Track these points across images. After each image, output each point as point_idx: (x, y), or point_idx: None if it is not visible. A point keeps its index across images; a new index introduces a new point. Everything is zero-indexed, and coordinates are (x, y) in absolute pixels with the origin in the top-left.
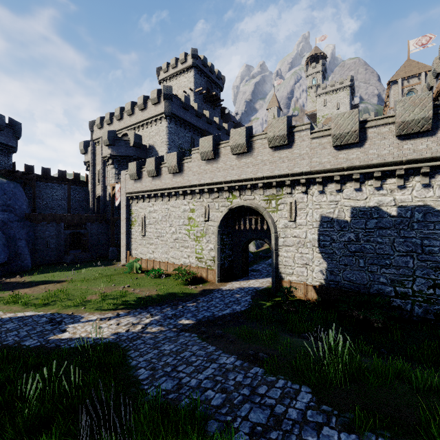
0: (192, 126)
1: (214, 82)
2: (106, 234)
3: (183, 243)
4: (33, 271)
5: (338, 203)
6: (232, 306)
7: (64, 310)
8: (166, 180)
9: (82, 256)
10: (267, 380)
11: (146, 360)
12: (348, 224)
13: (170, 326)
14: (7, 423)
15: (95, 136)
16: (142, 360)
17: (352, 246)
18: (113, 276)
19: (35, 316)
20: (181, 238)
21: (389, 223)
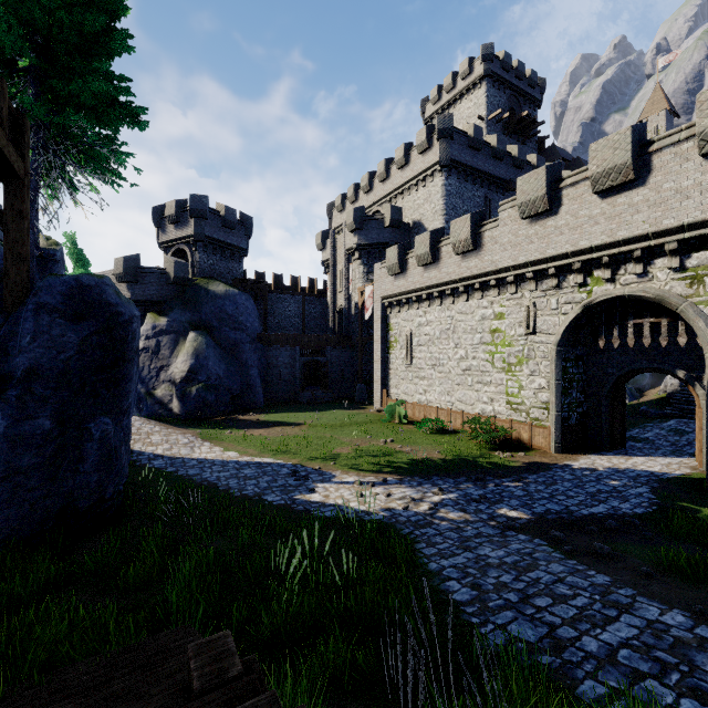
0: (486, 176)
1: (524, 94)
2: (351, 365)
3: (480, 375)
4: (266, 410)
5: None
6: (606, 500)
7: (309, 462)
8: (448, 268)
9: (320, 394)
10: None
11: (455, 567)
12: None
13: (482, 516)
14: (262, 609)
15: (334, 224)
16: (448, 565)
17: None
18: (366, 425)
19: (274, 464)
20: (477, 368)
21: None
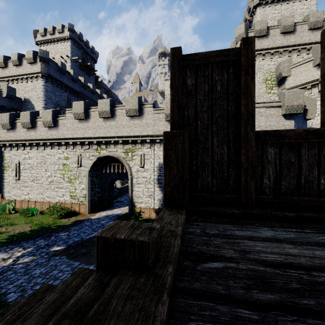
0: (68, 87)
1: (89, 54)
2: None
3: (58, 184)
4: None
5: None
6: (98, 230)
7: None
8: (41, 132)
9: None
10: None
11: (16, 286)
12: None
13: (42, 254)
14: None
15: None
16: (12, 287)
17: None
18: None
19: None
20: (56, 181)
21: None
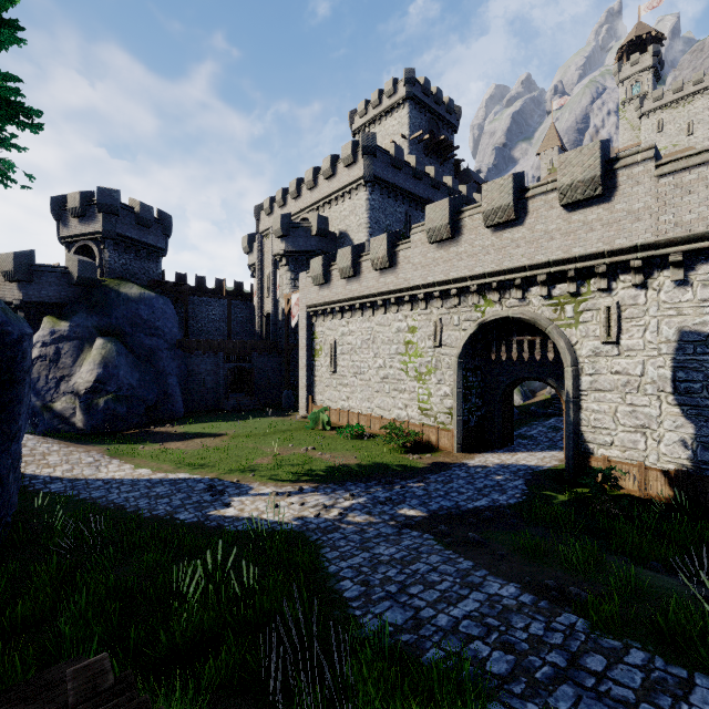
0: (406, 194)
1: (443, 119)
2: (279, 371)
3: (396, 383)
4: (186, 420)
5: None
6: (489, 494)
7: (227, 475)
8: (368, 282)
9: (246, 401)
10: (600, 644)
11: (351, 567)
12: None
13: (385, 517)
14: (161, 629)
15: (262, 227)
16: (345, 566)
17: None
18: (290, 432)
19: (190, 480)
20: (394, 376)
21: None
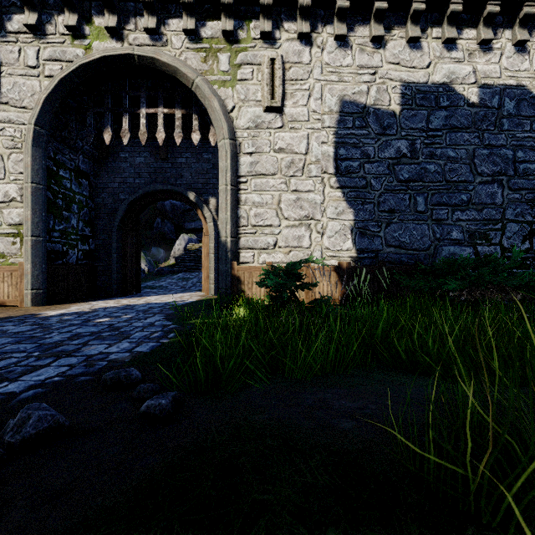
0: None
1: None
2: None
3: None
4: None
5: (377, 73)
6: (81, 348)
7: None
8: None
9: None
10: None
11: None
12: (397, 120)
13: None
14: None
15: None
16: None
17: (404, 168)
18: None
19: None
20: None
21: (467, 118)
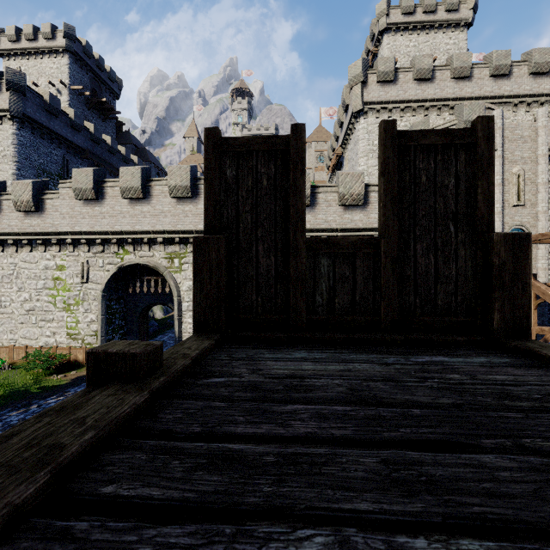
0: (64, 140)
1: (105, 83)
2: None
3: (44, 314)
4: None
5: None
6: None
7: None
8: (10, 220)
9: None
10: None
11: None
12: None
13: None
14: None
15: None
16: None
17: None
18: None
19: None
20: (41, 308)
21: None
